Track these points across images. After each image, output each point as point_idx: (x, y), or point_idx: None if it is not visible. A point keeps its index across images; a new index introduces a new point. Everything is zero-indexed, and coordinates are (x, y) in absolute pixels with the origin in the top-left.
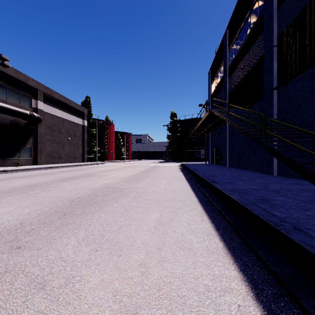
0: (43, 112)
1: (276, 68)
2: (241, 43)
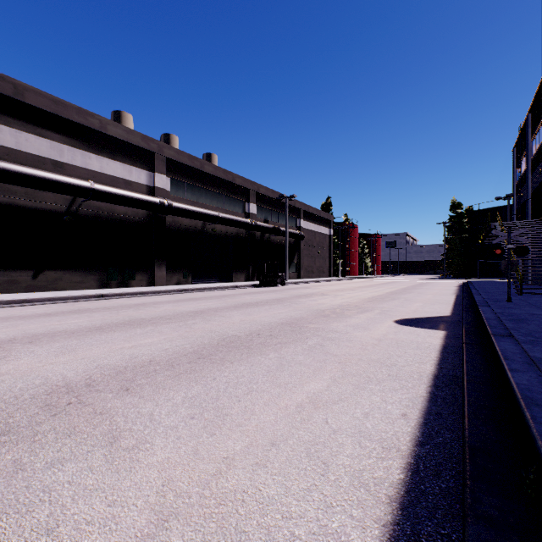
0: (303, 229)
1: None
2: (539, 144)
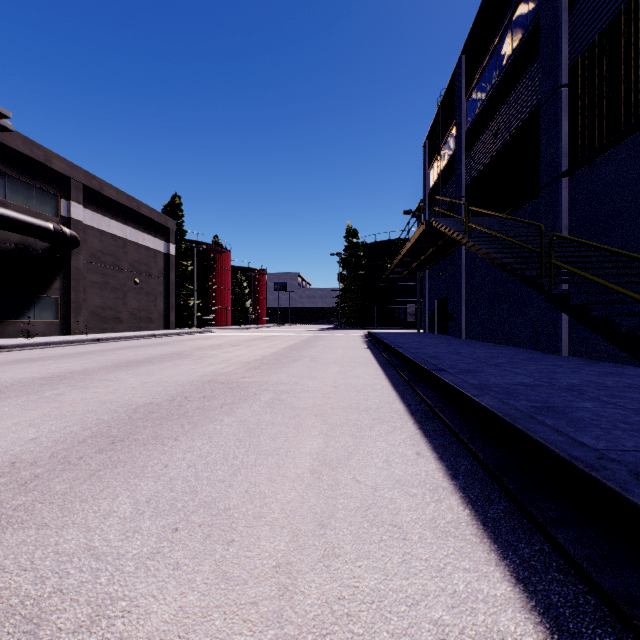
0: (82, 226)
1: (567, 131)
2: (493, 82)
